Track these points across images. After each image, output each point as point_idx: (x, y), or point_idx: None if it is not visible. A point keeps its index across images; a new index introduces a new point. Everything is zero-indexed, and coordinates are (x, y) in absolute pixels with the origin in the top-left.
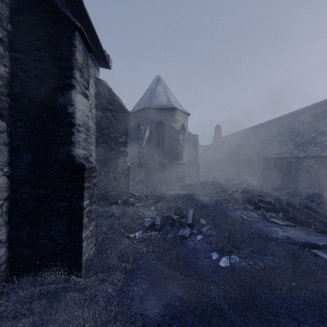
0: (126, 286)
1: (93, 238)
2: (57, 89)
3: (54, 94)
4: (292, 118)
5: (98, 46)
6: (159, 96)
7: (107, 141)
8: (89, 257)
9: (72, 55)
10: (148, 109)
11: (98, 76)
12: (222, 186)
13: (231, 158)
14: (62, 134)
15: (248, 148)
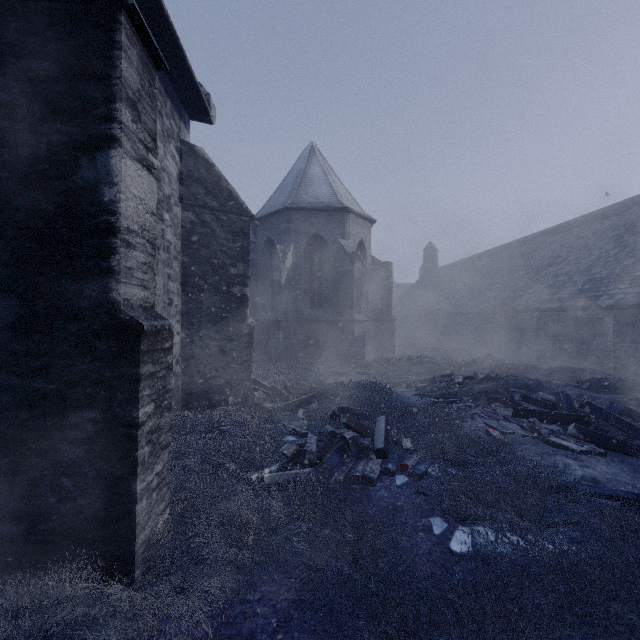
0: (238, 604)
1: (166, 490)
2: (77, 146)
3: (70, 158)
4: (580, 229)
5: (185, 72)
6: (313, 185)
7: (204, 274)
8: (154, 535)
9: (112, 69)
10: (291, 211)
11: (186, 138)
12: (442, 366)
13: (458, 309)
14: (89, 252)
15: (491, 289)
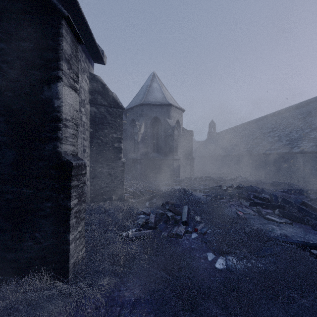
0: (116, 291)
1: (83, 239)
2: (42, 81)
3: (39, 86)
4: (285, 114)
5: (91, 40)
6: (154, 93)
7: (101, 137)
8: (77, 260)
9: (58, 45)
10: (143, 105)
11: (92, 71)
12: (217, 181)
13: (225, 153)
14: (48, 129)
15: (241, 143)
